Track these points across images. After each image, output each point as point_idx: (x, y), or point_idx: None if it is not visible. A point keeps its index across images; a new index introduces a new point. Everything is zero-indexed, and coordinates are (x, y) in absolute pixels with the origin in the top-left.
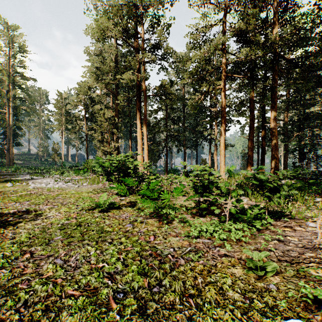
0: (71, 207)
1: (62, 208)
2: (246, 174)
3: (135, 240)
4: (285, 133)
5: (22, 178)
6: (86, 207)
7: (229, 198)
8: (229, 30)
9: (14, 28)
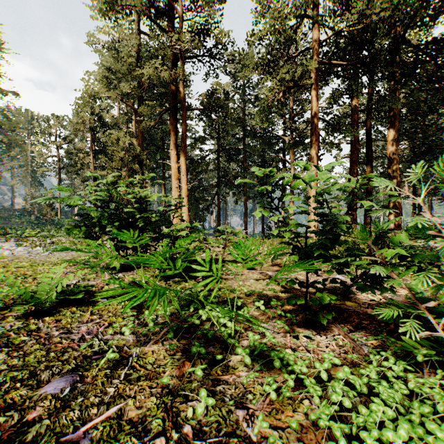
0: None
1: None
2: None
3: None
4: None
5: None
6: (7, 299)
7: None
8: None
9: None
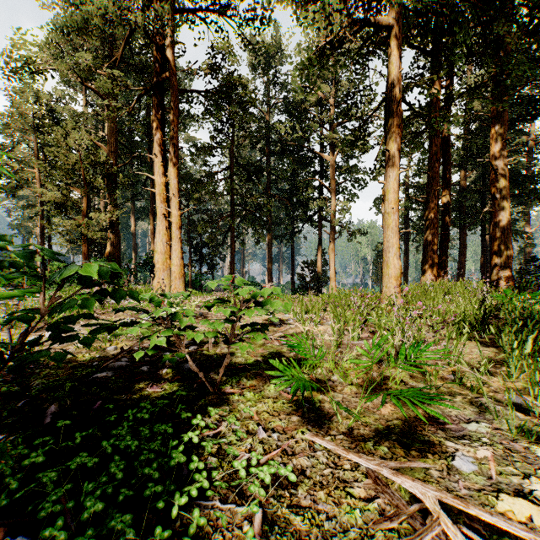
0: None
1: None
2: None
3: None
4: (462, 208)
5: None
6: None
7: None
8: None
9: None
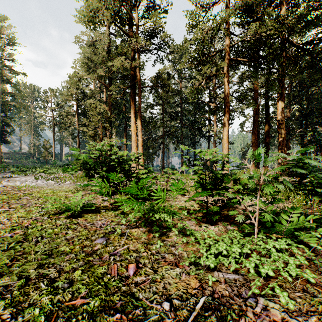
0: (33, 210)
1: (18, 212)
2: (288, 157)
3: (99, 275)
4: (287, 129)
5: (1, 176)
6: (53, 210)
7: (258, 197)
8: (234, 7)
9: (3, 19)
